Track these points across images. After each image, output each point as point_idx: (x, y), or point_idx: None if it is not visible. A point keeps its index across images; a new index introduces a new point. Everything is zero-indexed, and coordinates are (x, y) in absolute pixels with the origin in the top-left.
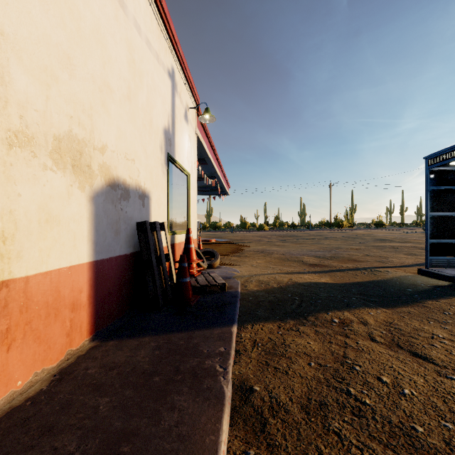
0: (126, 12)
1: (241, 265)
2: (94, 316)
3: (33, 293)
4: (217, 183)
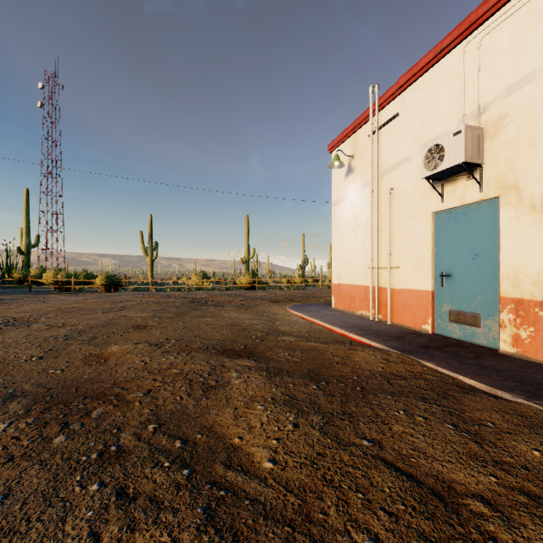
0: None
1: None
2: None
3: None
4: None
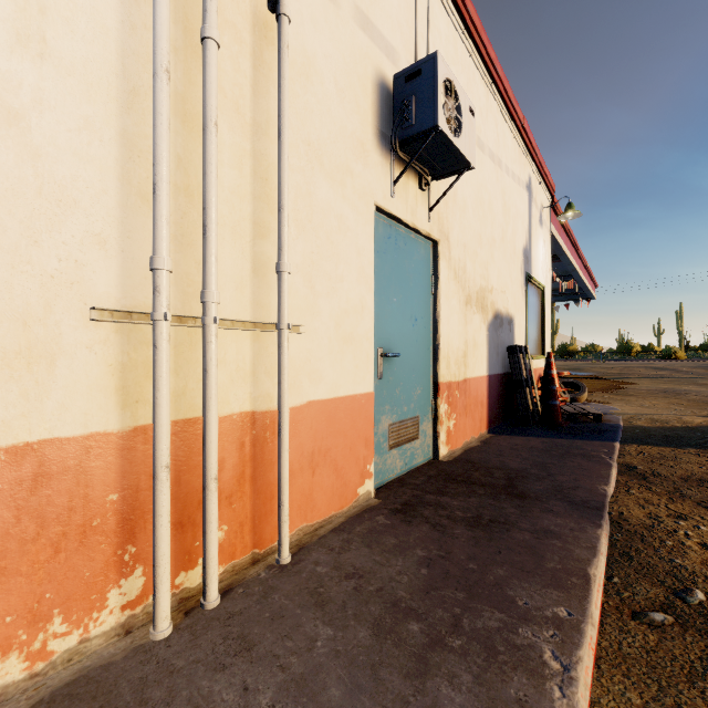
0: (501, 167)
1: (622, 404)
2: (488, 416)
3: (471, 389)
4: (573, 284)
